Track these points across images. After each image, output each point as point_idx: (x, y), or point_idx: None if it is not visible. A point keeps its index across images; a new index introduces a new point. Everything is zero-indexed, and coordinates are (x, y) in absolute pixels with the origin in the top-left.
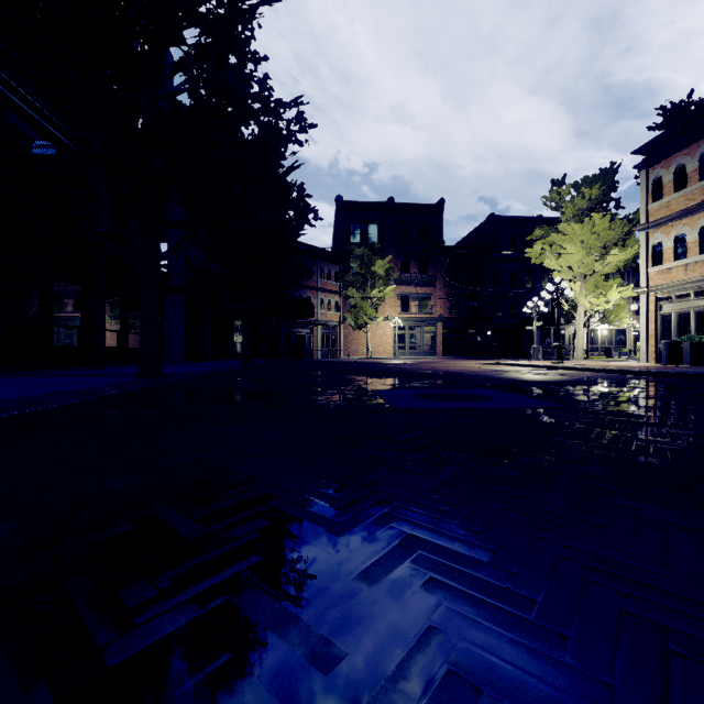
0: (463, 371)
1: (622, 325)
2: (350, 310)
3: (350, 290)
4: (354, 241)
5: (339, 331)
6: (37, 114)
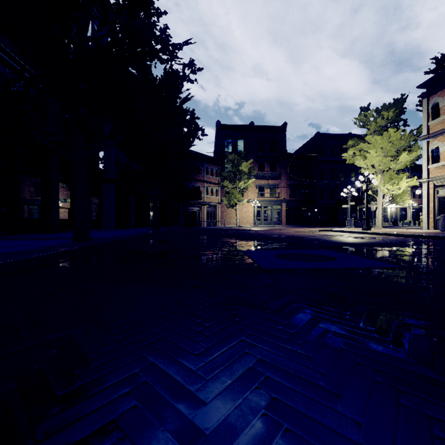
0: (303, 235)
1: (404, 204)
2: (225, 195)
3: (225, 182)
4: (228, 150)
5: (218, 209)
6: (8, 57)
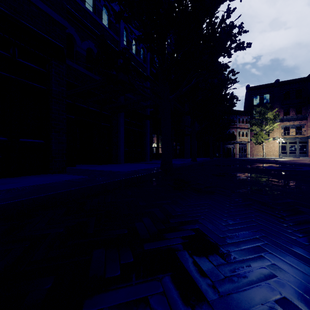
0: None
1: None
2: (253, 136)
3: (253, 127)
4: (256, 104)
5: (247, 145)
6: None
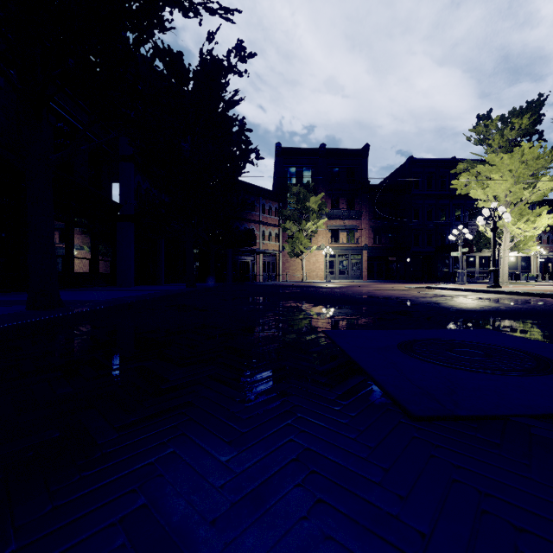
0: (406, 296)
1: (530, 252)
2: (287, 240)
3: (287, 223)
4: (291, 182)
5: (278, 259)
6: None
